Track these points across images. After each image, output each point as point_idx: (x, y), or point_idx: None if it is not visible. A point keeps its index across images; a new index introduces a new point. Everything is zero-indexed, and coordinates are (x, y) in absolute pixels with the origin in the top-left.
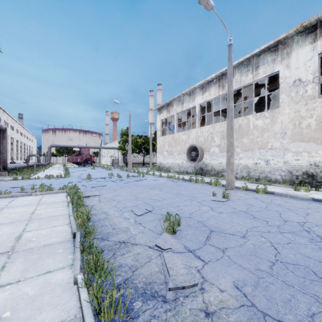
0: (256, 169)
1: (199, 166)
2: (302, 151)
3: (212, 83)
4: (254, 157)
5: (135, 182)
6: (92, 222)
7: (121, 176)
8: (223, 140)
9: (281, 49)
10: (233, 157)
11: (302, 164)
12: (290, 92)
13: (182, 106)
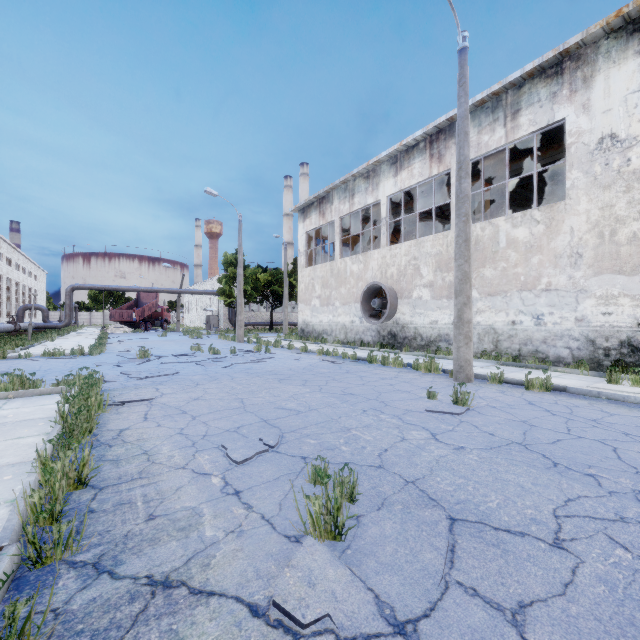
0: (513, 334)
1: (388, 329)
2: (618, 295)
3: (415, 150)
4: (510, 308)
5: (246, 366)
6: (94, 489)
7: (218, 352)
8: (439, 272)
9: (570, 70)
10: (471, 306)
11: (619, 323)
12: (590, 164)
13: (352, 202)
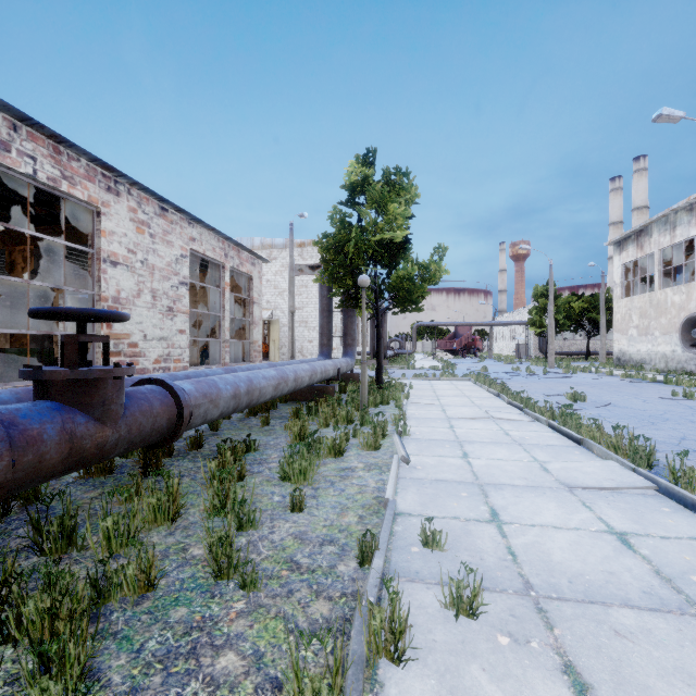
0: None
1: None
2: None
3: None
4: None
5: (554, 379)
6: None
7: (533, 372)
8: None
9: None
10: None
11: None
12: None
13: (673, 234)
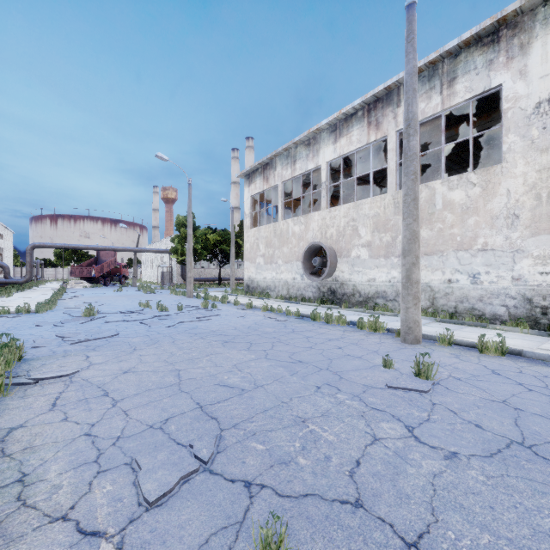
0: (449, 292)
1: (328, 285)
2: None
3: (354, 118)
4: (446, 267)
5: (191, 324)
6: None
7: (166, 309)
8: (377, 232)
9: (507, 38)
10: (419, 266)
11: None
12: (527, 128)
13: (294, 167)
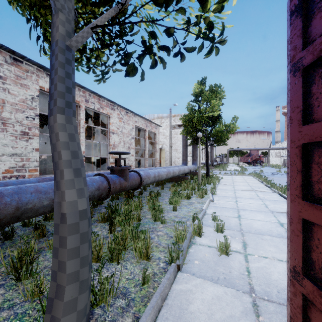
0: None
1: None
2: None
3: None
4: None
5: None
6: None
7: None
8: None
9: None
10: None
11: None
12: None
13: None
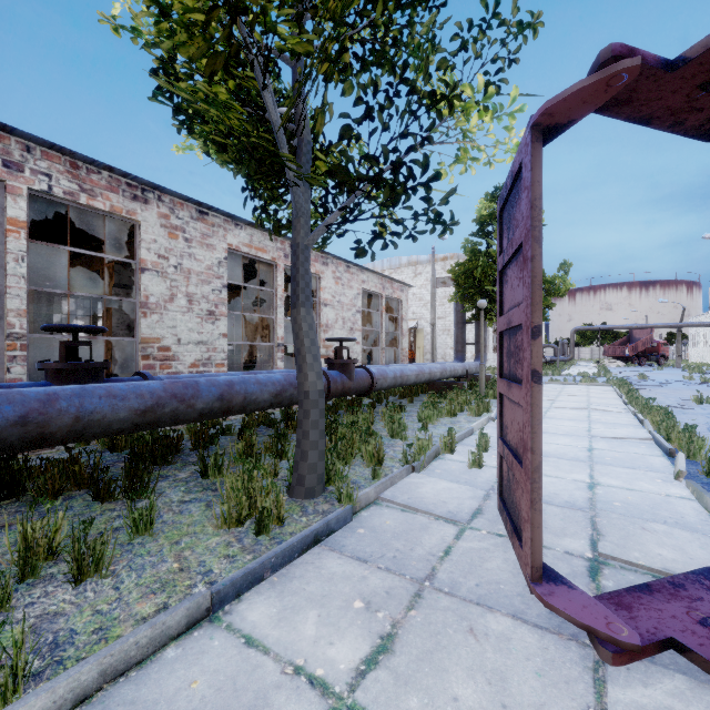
0: None
1: None
2: None
3: None
4: None
5: None
6: None
7: (709, 381)
8: None
9: None
10: None
11: None
12: None
13: None
